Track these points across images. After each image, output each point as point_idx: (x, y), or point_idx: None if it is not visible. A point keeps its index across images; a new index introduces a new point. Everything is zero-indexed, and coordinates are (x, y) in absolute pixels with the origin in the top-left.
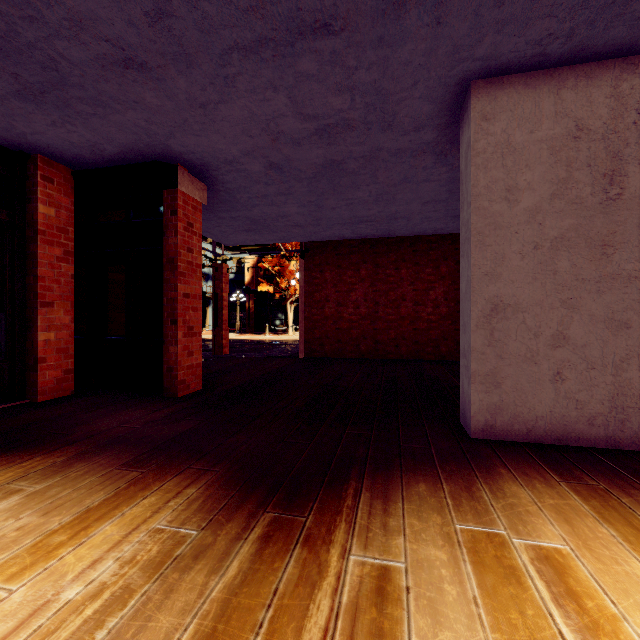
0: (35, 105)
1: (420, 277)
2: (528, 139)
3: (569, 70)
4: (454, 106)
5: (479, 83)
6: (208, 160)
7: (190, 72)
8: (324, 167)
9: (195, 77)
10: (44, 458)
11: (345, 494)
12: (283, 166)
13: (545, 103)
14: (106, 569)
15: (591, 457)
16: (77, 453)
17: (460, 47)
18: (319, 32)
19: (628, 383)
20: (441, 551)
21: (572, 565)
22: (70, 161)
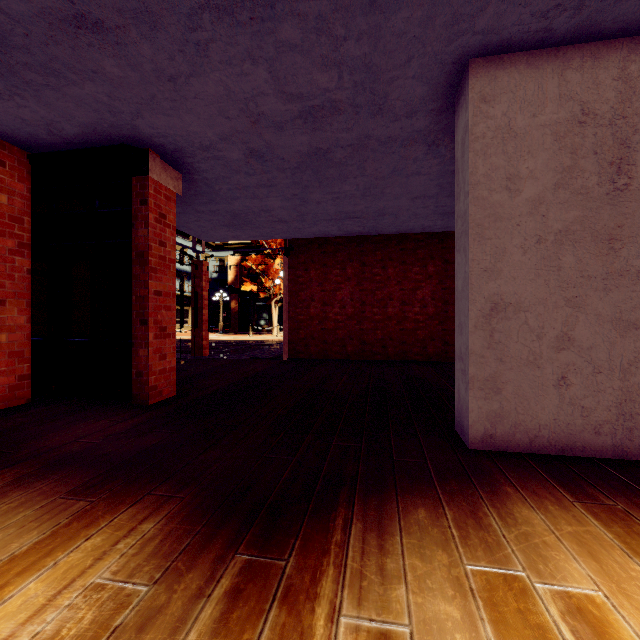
0: None
1: (407, 276)
2: (530, 123)
3: (574, 49)
4: (449, 89)
5: (478, 61)
6: (182, 145)
7: (155, 36)
8: (309, 156)
9: (161, 42)
10: None
11: (333, 525)
12: (265, 154)
13: (549, 85)
14: None
15: (600, 470)
16: (16, 477)
17: (460, 17)
18: None
19: (636, 388)
20: (452, 605)
21: (611, 620)
22: (25, 142)
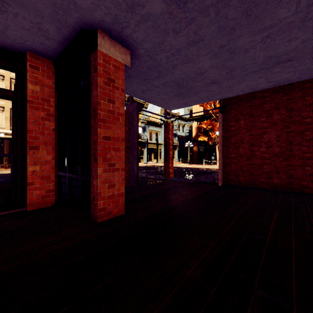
0: None
1: None
2: None
3: None
4: None
5: None
6: (114, 12)
7: None
8: None
9: None
10: None
11: None
12: None
13: None
14: None
15: None
16: None
17: None
18: None
19: None
20: None
21: None
22: (45, 53)
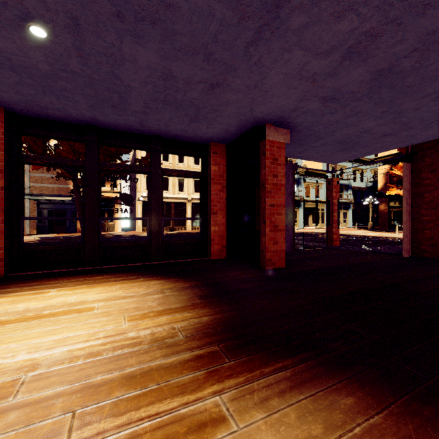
0: (198, 123)
1: None
2: None
3: None
4: None
5: None
6: (280, 114)
7: (237, 73)
8: (375, 79)
9: (241, 74)
10: (184, 283)
11: (272, 364)
12: (335, 96)
13: None
14: (146, 332)
15: None
16: (194, 285)
17: None
18: None
19: None
20: None
21: None
22: (222, 141)
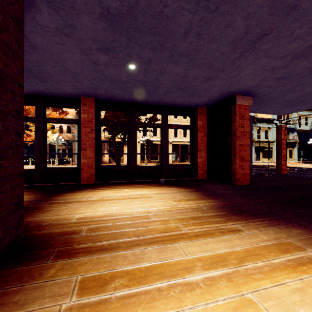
0: (193, 97)
1: None
2: None
3: None
4: None
5: None
6: (247, 89)
7: (224, 72)
8: None
9: (227, 72)
10: (190, 189)
11: (256, 219)
12: (286, 76)
13: None
14: (186, 206)
15: None
16: (196, 190)
17: None
18: (262, 37)
19: None
20: (267, 238)
21: None
22: (205, 105)
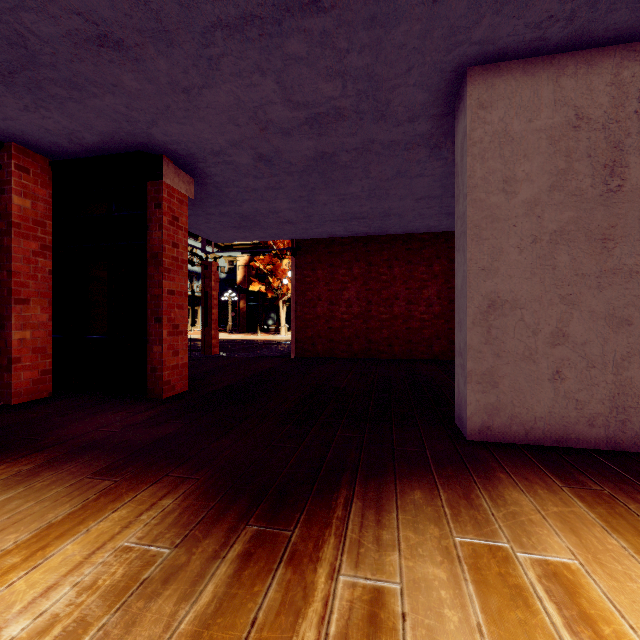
0: (5, 87)
1: (413, 276)
2: (526, 128)
3: (569, 57)
4: (449, 95)
5: (476, 69)
6: (194, 151)
7: (171, 52)
8: (315, 160)
9: (176, 58)
10: (9, 466)
11: (335, 503)
12: (272, 158)
13: (544, 91)
14: (61, 597)
15: (592, 459)
16: (46, 460)
17: (457, 29)
18: (308, 9)
19: (629, 382)
20: (440, 569)
21: (583, 583)
22: (47, 150)
